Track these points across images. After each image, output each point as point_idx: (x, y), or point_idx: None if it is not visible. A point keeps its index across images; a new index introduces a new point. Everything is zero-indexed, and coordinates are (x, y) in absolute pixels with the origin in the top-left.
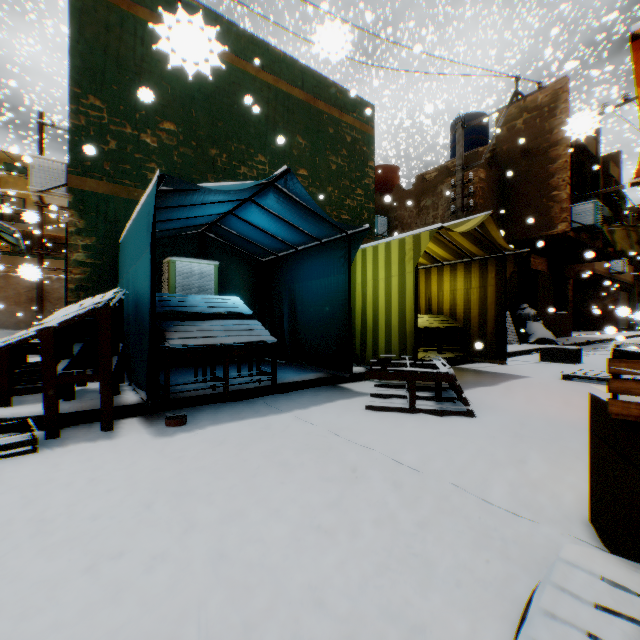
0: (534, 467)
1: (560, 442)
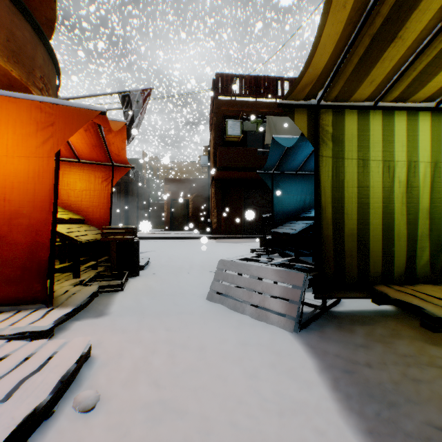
0: (156, 283)
1: (149, 297)
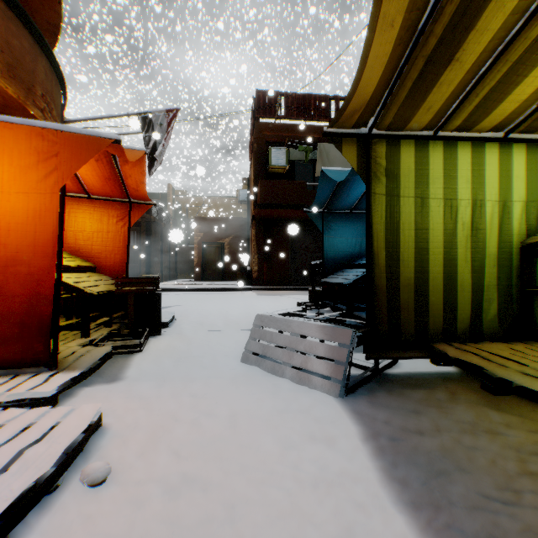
0: (182, 342)
1: (173, 359)
